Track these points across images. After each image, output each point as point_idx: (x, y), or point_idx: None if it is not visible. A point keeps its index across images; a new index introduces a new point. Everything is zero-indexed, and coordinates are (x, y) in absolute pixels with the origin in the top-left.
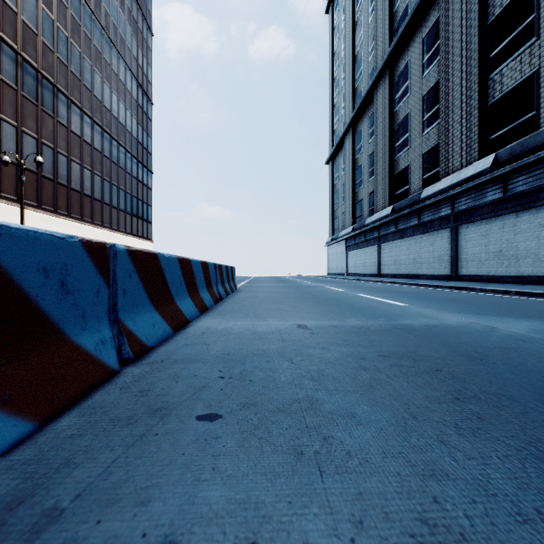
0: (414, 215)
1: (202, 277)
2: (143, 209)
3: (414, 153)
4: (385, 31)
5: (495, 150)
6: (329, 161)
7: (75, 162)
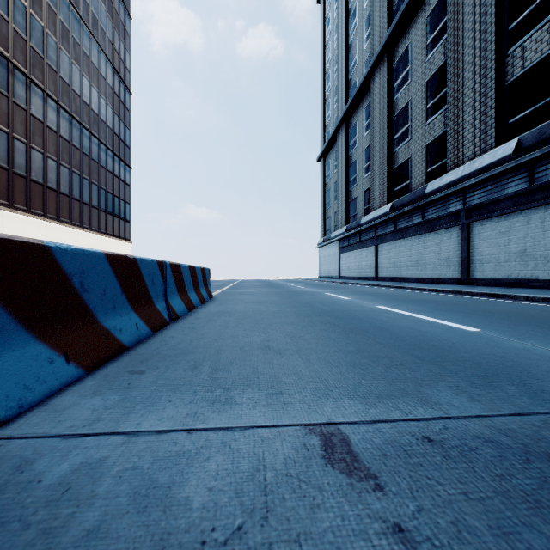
0: (417, 212)
1: (114, 286)
2: (120, 206)
3: (416, 145)
4: (383, 14)
5: (515, 135)
6: (320, 158)
7: (36, 150)
